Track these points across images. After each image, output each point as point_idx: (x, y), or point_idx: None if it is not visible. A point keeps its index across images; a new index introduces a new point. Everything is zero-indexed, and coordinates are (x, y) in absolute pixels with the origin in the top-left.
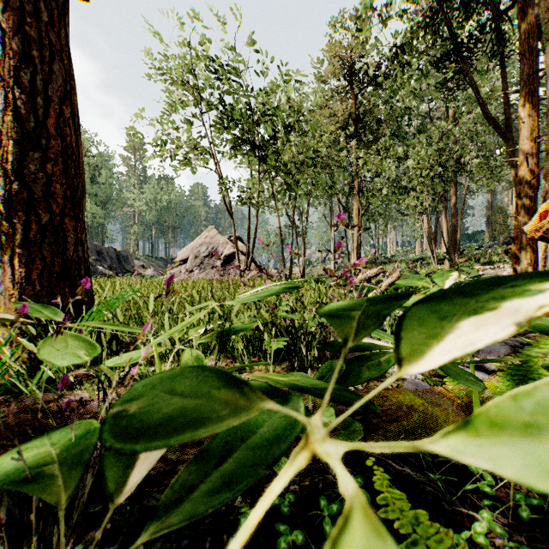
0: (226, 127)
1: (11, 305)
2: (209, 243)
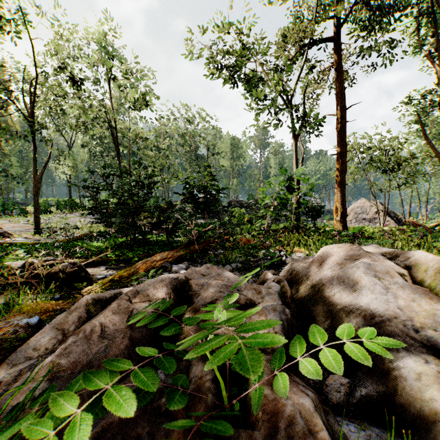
0: (372, 166)
1: (341, 228)
2: (361, 206)
